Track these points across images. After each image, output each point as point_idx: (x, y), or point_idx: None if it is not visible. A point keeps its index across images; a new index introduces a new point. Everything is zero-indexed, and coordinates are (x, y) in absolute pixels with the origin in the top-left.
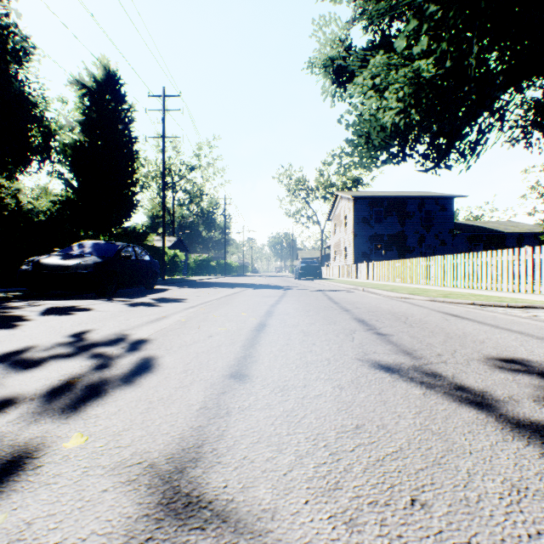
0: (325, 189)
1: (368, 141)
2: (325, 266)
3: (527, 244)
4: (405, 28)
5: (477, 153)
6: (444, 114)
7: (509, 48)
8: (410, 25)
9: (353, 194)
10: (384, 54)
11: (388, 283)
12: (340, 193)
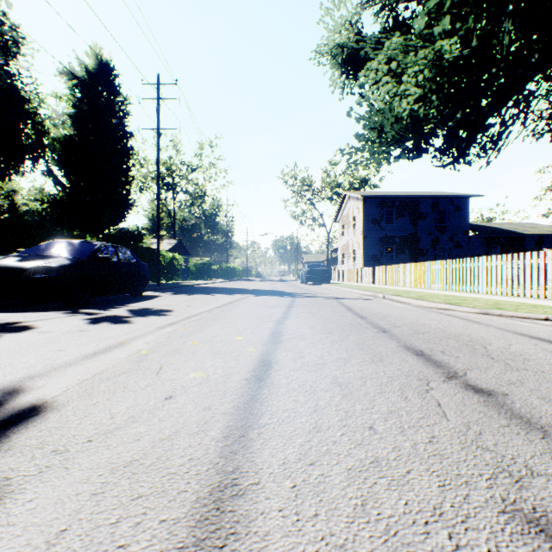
0: (331, 189)
1: (380, 135)
2: (331, 270)
3: (546, 246)
4: (426, 4)
5: (498, 147)
6: (468, 100)
7: (535, 32)
8: (431, 0)
9: (362, 193)
10: (400, 37)
11: (407, 289)
12: (348, 192)
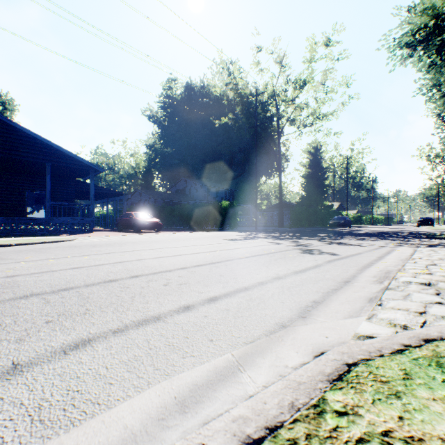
0: None
1: None
2: None
3: None
4: None
5: None
6: None
7: None
8: None
9: None
10: None
11: None
12: None
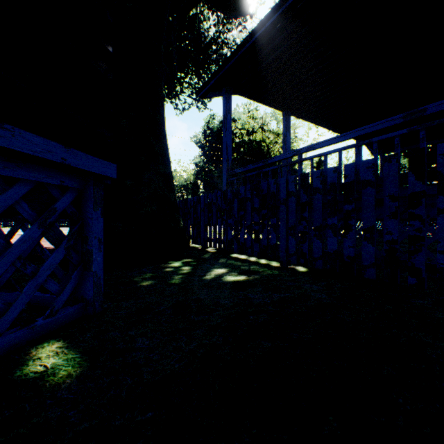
0: None
1: None
2: None
3: None
4: None
5: None
6: None
7: None
8: None
9: None
10: None
11: None
12: None
